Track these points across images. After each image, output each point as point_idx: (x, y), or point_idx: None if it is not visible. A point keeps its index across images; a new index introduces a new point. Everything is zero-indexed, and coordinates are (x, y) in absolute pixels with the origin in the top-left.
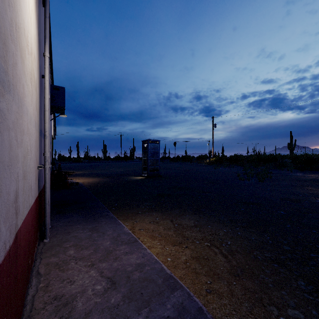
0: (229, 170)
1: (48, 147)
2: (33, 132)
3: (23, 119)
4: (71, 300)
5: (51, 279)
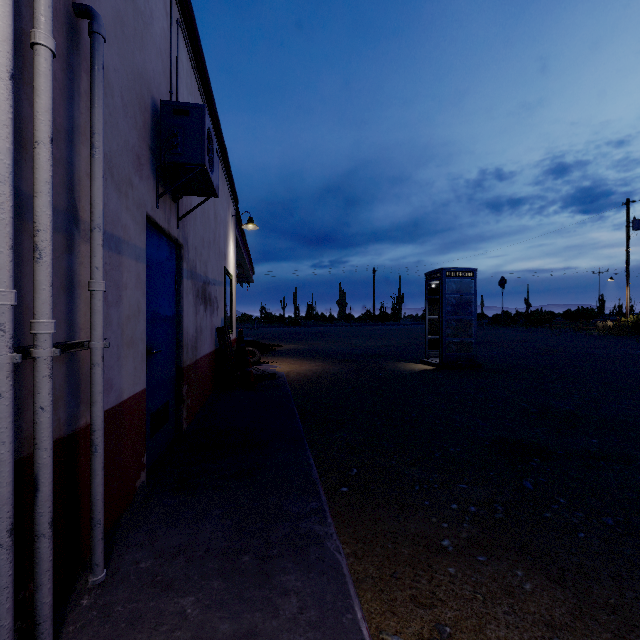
0: None
1: (3, 262)
2: None
3: None
4: None
5: None
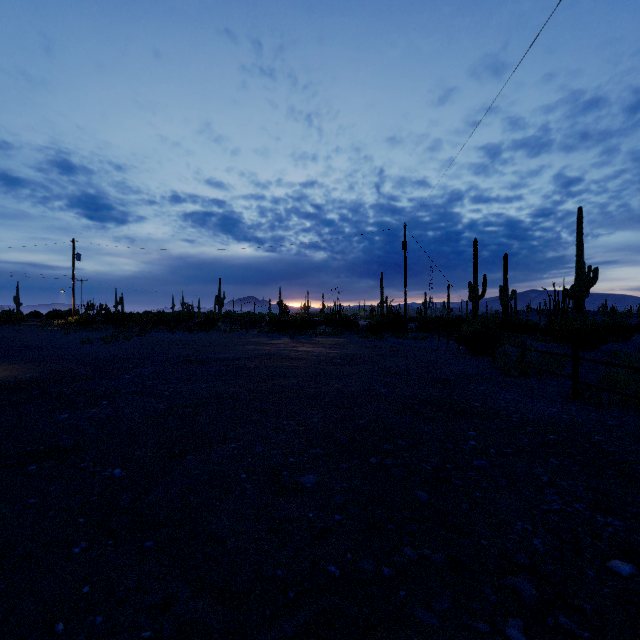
0: (91, 335)
1: None
2: None
3: None
4: None
5: None
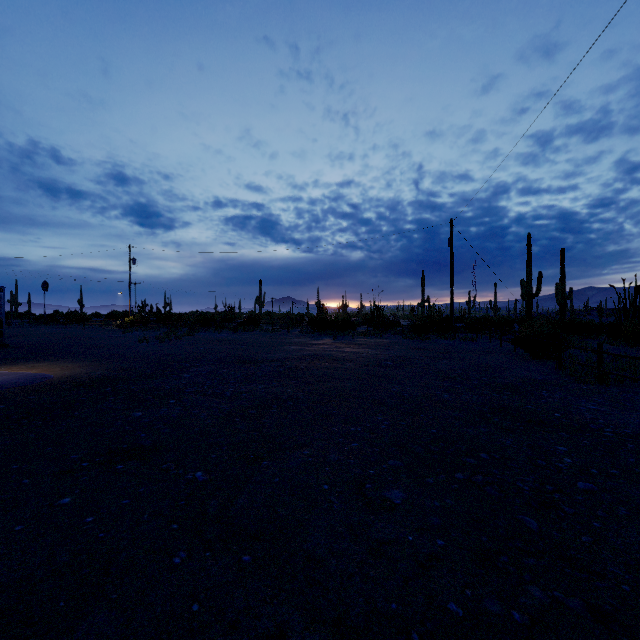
0: (146, 334)
1: None
2: None
3: None
4: None
5: None
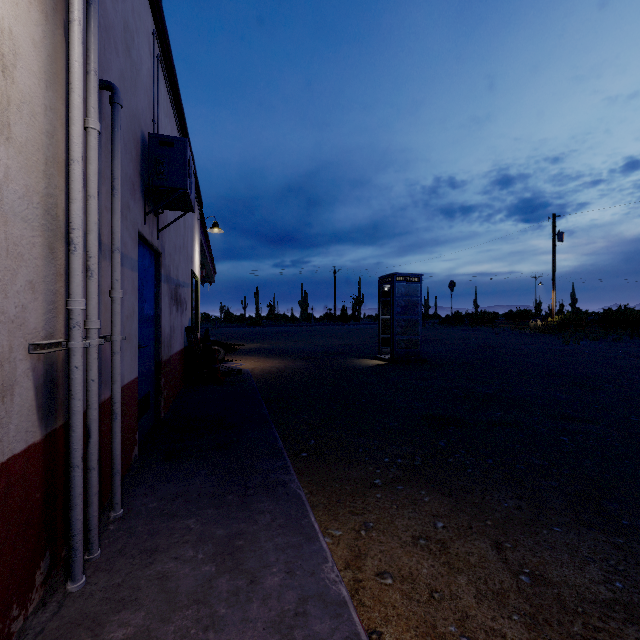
0: (611, 348)
1: (79, 281)
2: None
3: None
4: None
5: None
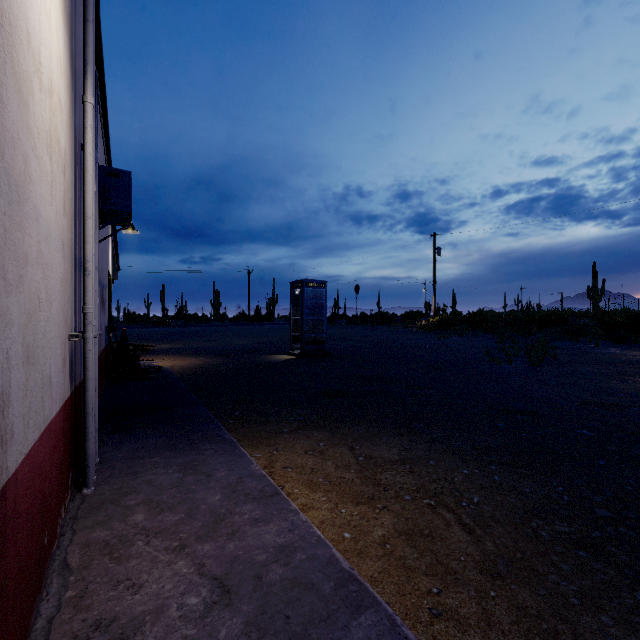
0: (468, 341)
1: (91, 295)
2: (56, 261)
3: (26, 231)
4: (132, 632)
5: (91, 579)
